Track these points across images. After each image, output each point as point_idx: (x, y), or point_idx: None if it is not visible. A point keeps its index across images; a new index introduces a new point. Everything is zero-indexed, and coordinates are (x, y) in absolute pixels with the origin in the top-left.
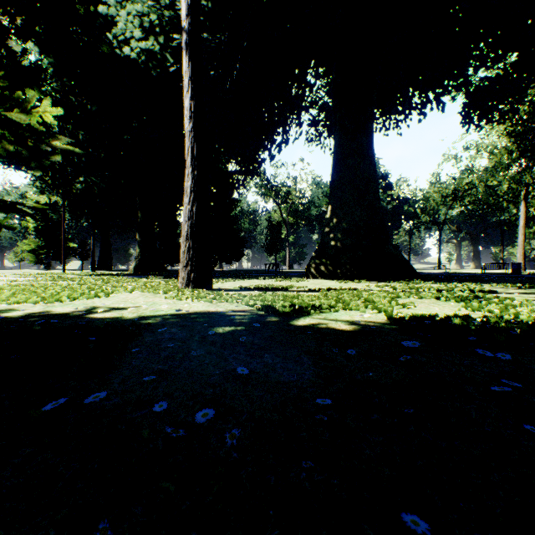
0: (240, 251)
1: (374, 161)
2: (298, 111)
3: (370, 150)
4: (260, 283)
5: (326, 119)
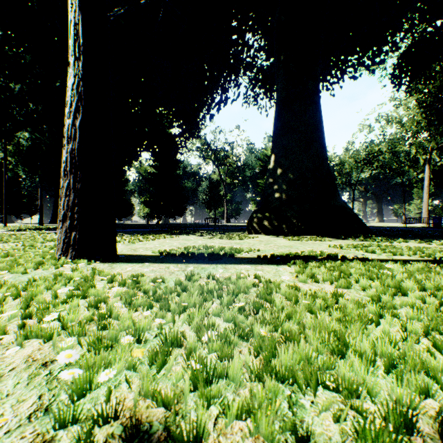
0: (183, 206)
1: (320, 108)
2: (236, 68)
3: (317, 96)
4: (195, 242)
5: (263, 81)
